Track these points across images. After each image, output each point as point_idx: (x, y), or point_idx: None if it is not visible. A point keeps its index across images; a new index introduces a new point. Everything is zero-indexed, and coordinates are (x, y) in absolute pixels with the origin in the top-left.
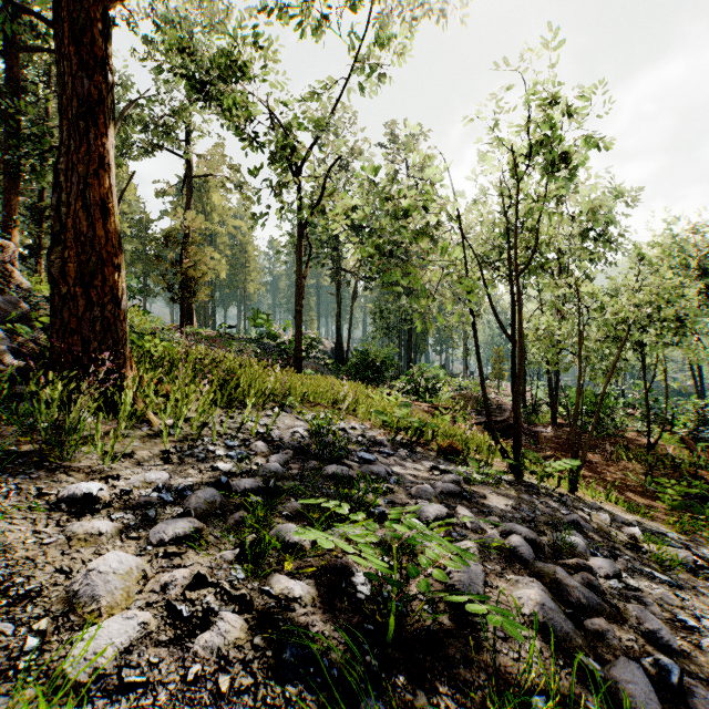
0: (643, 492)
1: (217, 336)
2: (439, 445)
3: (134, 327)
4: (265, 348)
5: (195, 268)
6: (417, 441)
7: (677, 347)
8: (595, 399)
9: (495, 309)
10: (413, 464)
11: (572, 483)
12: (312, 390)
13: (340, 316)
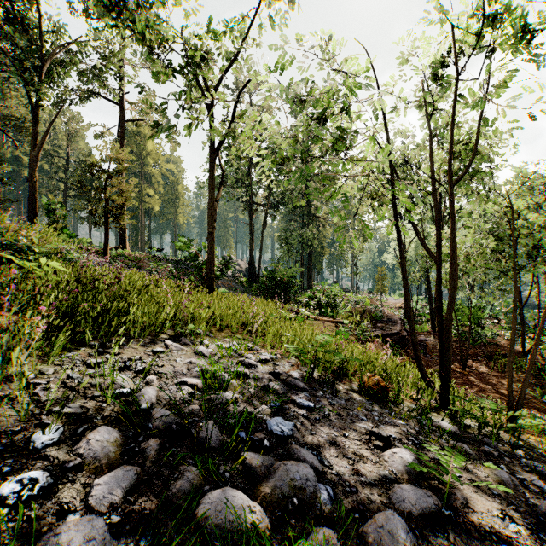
0: (541, 407)
1: (145, 257)
2: (361, 382)
3: (32, 246)
4: (188, 268)
5: (118, 195)
6: (337, 378)
7: (543, 267)
8: (469, 311)
9: (414, 227)
10: (343, 426)
11: (510, 422)
12: (218, 314)
13: (253, 241)
